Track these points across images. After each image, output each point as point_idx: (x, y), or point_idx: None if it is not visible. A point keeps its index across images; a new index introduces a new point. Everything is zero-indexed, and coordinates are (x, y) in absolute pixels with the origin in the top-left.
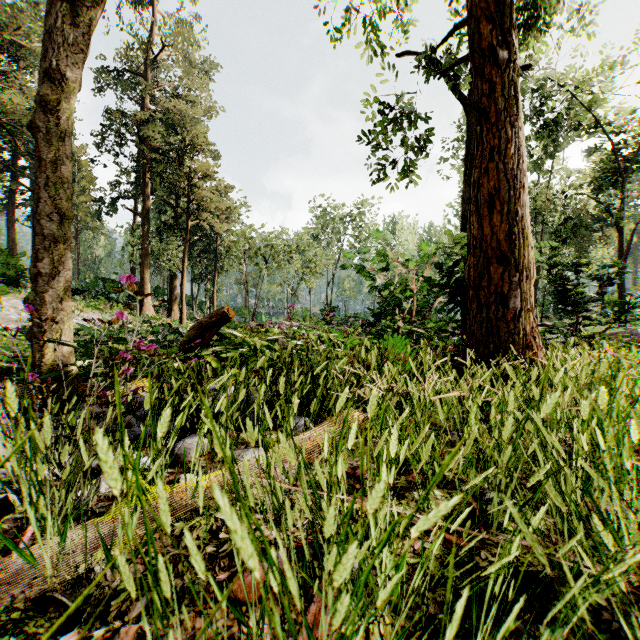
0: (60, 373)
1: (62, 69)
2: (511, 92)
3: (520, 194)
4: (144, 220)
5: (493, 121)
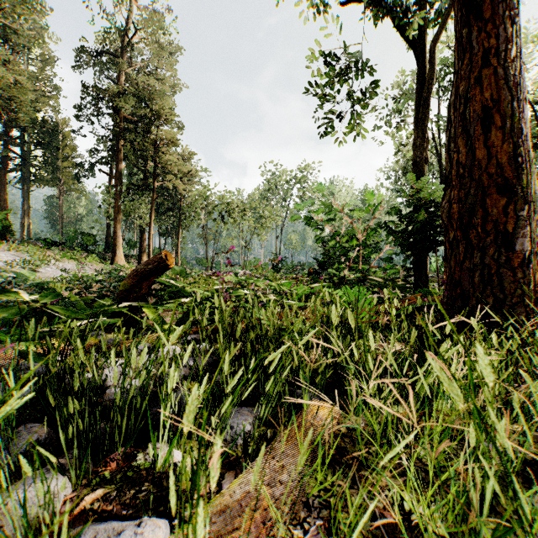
0: None
1: None
2: None
3: (523, 107)
4: (116, 181)
5: (487, 17)
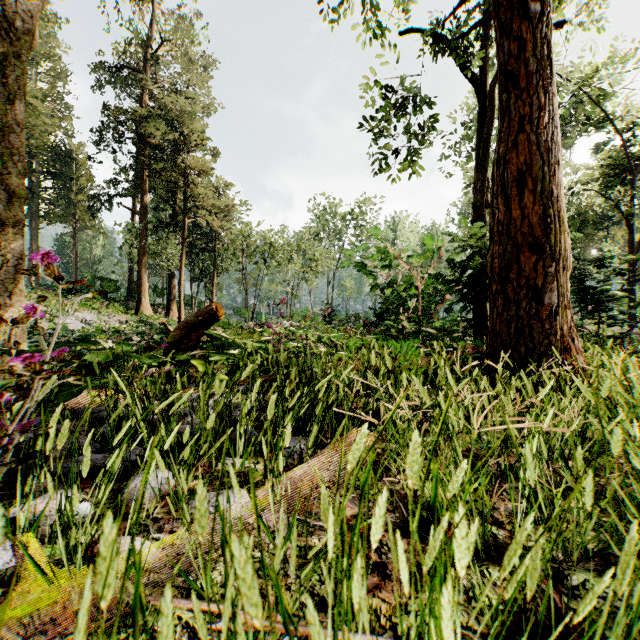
0: (5, 382)
1: (11, 17)
2: (544, 52)
3: (555, 171)
4: (142, 218)
5: (523, 85)
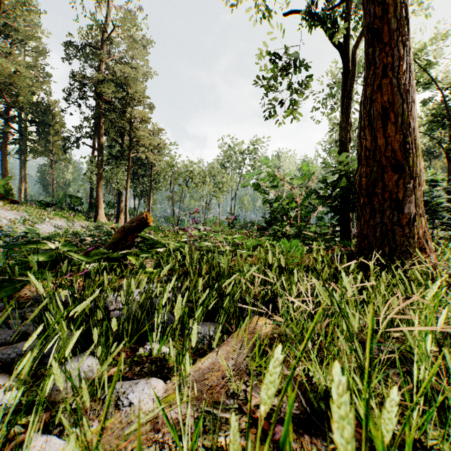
0: None
1: None
2: (402, 14)
3: (411, 107)
4: (99, 153)
5: (386, 40)
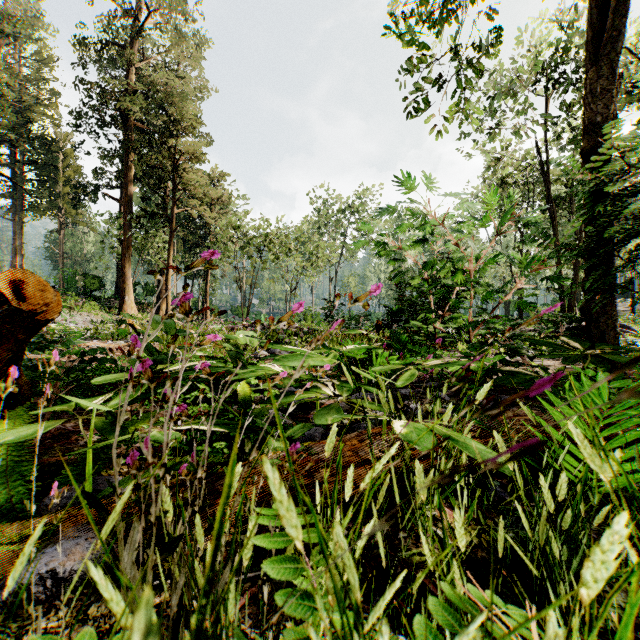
0: None
1: None
2: None
3: None
4: (125, 208)
5: None
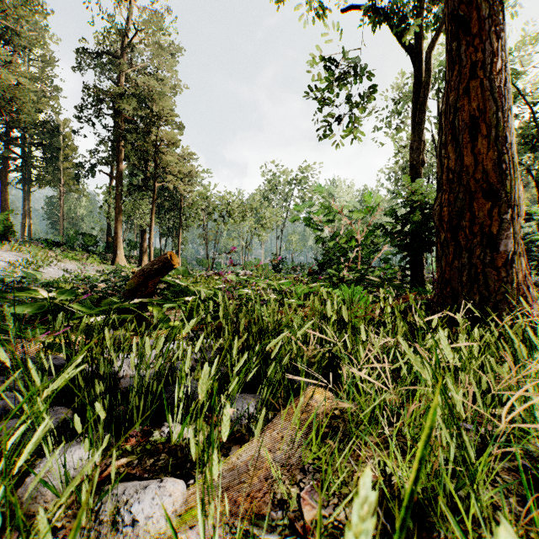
0: None
1: None
2: None
3: (508, 117)
4: (117, 182)
5: (475, 31)
